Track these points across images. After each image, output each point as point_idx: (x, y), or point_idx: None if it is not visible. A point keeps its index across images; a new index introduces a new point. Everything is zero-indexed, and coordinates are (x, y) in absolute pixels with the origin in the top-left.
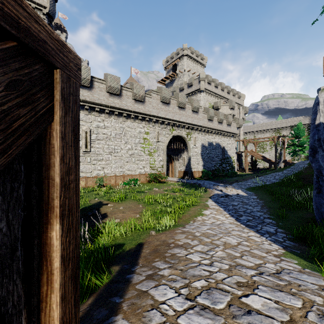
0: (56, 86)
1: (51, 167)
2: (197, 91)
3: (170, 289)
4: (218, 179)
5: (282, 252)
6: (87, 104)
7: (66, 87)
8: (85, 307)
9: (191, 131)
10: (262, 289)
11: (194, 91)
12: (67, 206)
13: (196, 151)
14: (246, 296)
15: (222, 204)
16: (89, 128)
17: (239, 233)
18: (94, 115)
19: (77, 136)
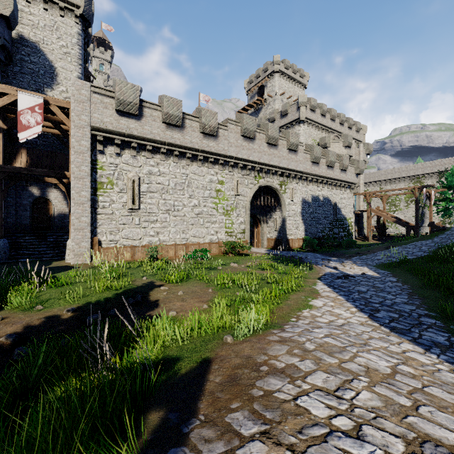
0: None
1: None
2: (295, 123)
3: None
4: (329, 251)
5: None
6: (134, 140)
7: None
8: None
9: (287, 179)
10: None
11: (290, 122)
12: None
13: (293, 209)
14: None
15: (341, 290)
16: (138, 175)
17: (385, 345)
18: (145, 156)
19: None
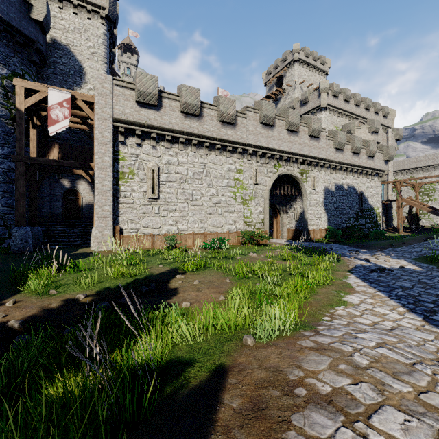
0: None
1: None
2: (316, 110)
3: None
4: (355, 242)
5: None
6: (154, 131)
7: None
8: None
9: (308, 167)
10: None
11: (310, 110)
12: None
13: (315, 198)
14: None
15: (379, 285)
16: (157, 165)
17: None
18: (164, 147)
19: None
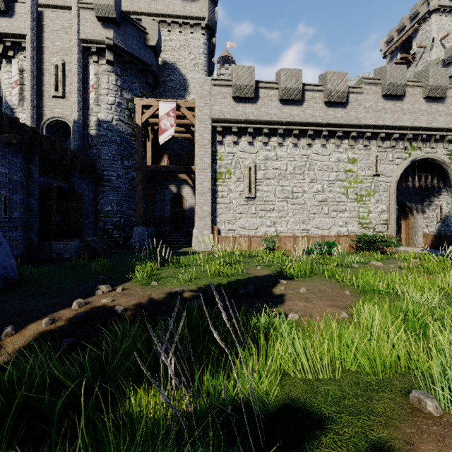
0: None
1: None
2: None
3: None
4: None
5: None
6: (250, 125)
7: None
8: None
9: None
10: None
11: None
12: None
13: None
14: None
15: None
16: (254, 162)
17: None
18: (261, 141)
19: None
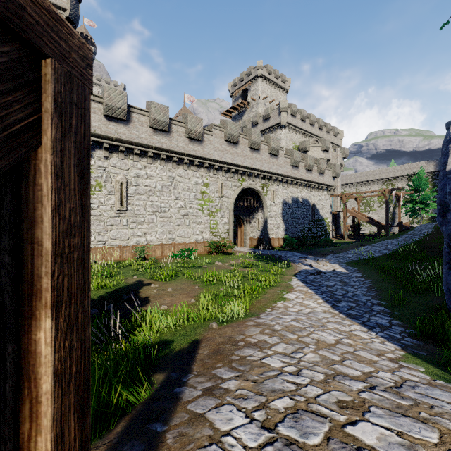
0: (45, 88)
1: (37, 223)
2: (277, 127)
3: (238, 412)
4: (307, 249)
5: (400, 354)
6: (122, 144)
7: (63, 92)
8: (112, 438)
9: (268, 182)
10: (377, 413)
11: (272, 126)
12: (66, 289)
13: (275, 209)
14: (353, 425)
15: (312, 285)
16: (126, 177)
17: (338, 326)
18: (133, 160)
19: (86, 175)
